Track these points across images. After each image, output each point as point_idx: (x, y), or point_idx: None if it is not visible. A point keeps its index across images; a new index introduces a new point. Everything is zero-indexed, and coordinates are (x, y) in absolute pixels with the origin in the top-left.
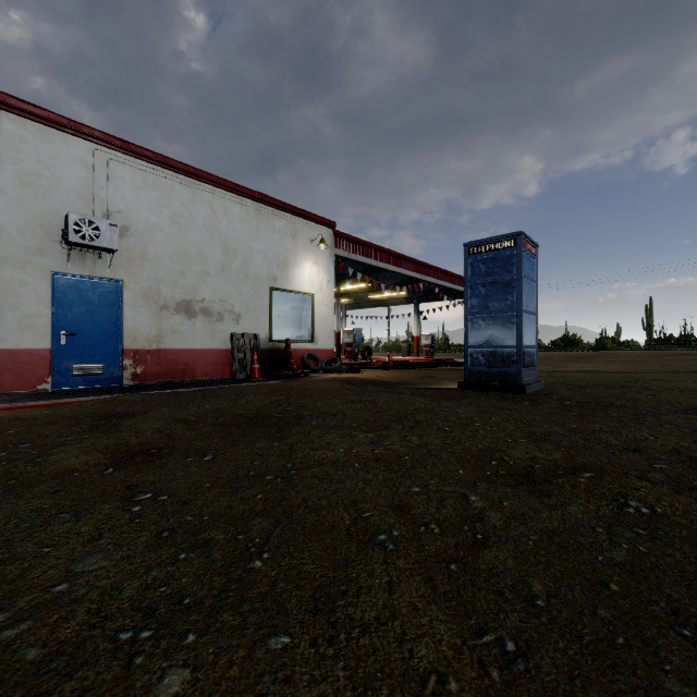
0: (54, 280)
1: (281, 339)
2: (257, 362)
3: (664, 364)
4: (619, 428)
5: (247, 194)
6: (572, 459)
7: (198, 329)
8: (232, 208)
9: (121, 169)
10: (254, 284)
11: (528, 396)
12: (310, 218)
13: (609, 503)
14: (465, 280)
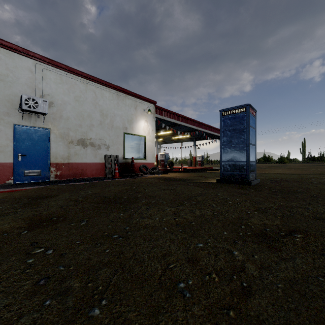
0: (15, 128)
1: (129, 158)
2: (117, 169)
3: (314, 170)
4: (306, 205)
5: (112, 87)
6: (286, 224)
7: (88, 153)
8: (105, 94)
9: (49, 73)
10: (116, 131)
11: (252, 186)
12: (144, 99)
13: (319, 257)
14: (220, 128)
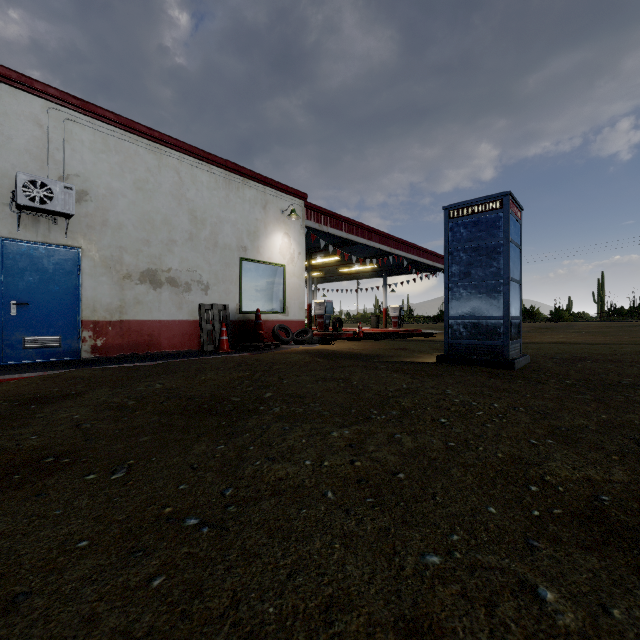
0: (4, 246)
1: (251, 310)
2: (226, 333)
3: (633, 335)
4: None
5: (216, 162)
6: None
7: (164, 299)
8: (200, 176)
9: (79, 130)
10: (223, 254)
11: (518, 372)
12: (281, 189)
13: None
14: (445, 246)
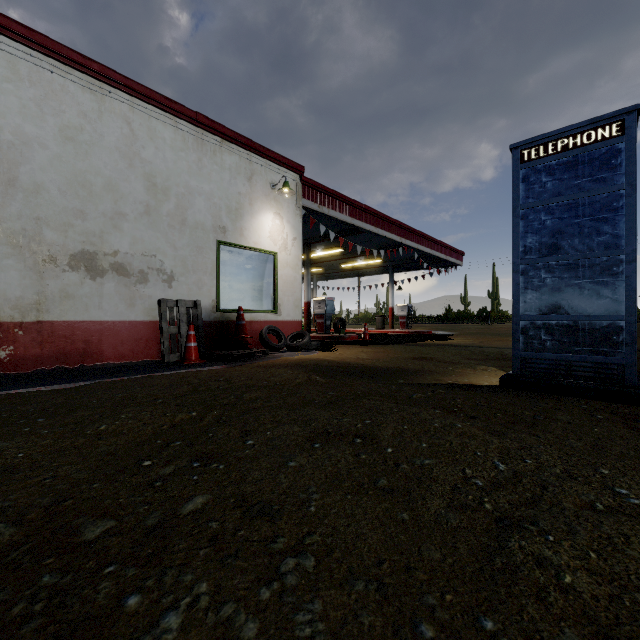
0: None
1: (233, 308)
2: (194, 338)
3: None
4: None
5: (184, 114)
6: None
7: (108, 293)
8: (161, 130)
9: None
10: (194, 235)
11: None
12: (272, 157)
13: None
14: (513, 206)
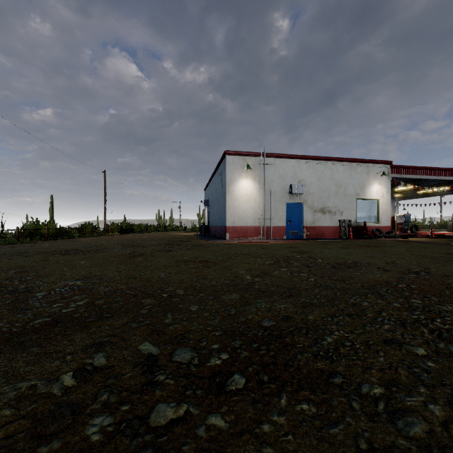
0: (286, 205)
1: (361, 221)
2: (351, 231)
3: None
4: None
5: (346, 160)
6: None
7: (326, 218)
8: (339, 168)
9: (302, 165)
10: (348, 198)
11: None
12: (376, 162)
13: None
14: None
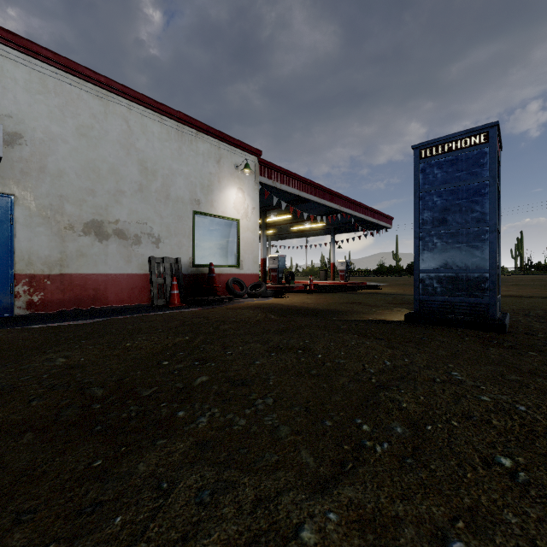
0: None
1: (205, 263)
2: (176, 287)
3: None
4: None
5: (168, 112)
6: None
7: (111, 252)
8: (151, 126)
9: (11, 67)
10: (175, 207)
11: (512, 337)
12: (235, 144)
13: None
14: (414, 190)
